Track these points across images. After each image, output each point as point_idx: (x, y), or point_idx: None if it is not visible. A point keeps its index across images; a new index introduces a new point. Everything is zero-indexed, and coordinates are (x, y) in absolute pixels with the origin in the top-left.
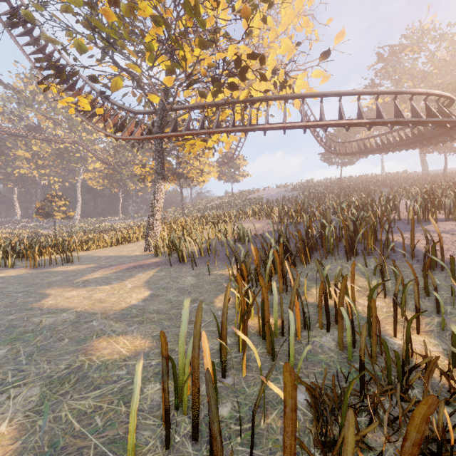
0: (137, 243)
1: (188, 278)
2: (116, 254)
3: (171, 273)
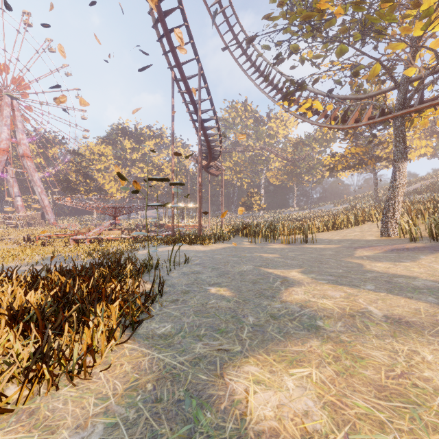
0: (351, 229)
1: None
2: (344, 238)
3: None
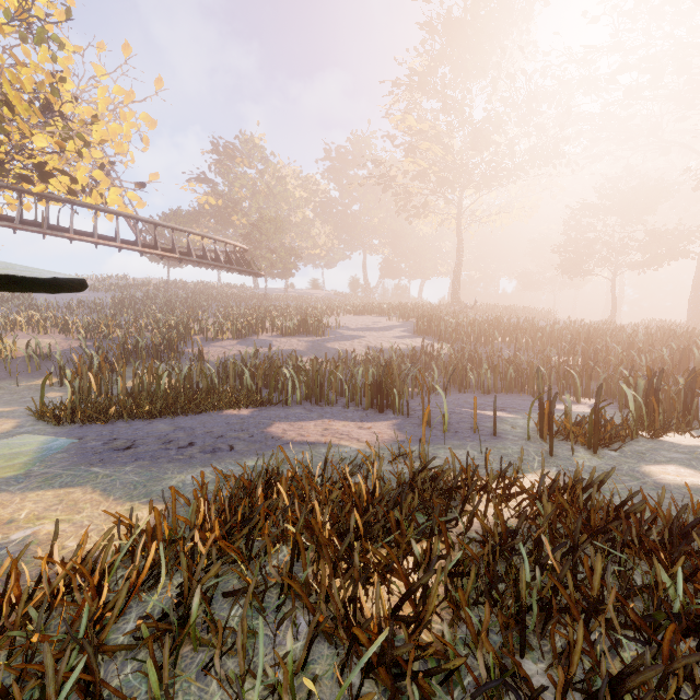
0: None
1: None
2: None
3: None
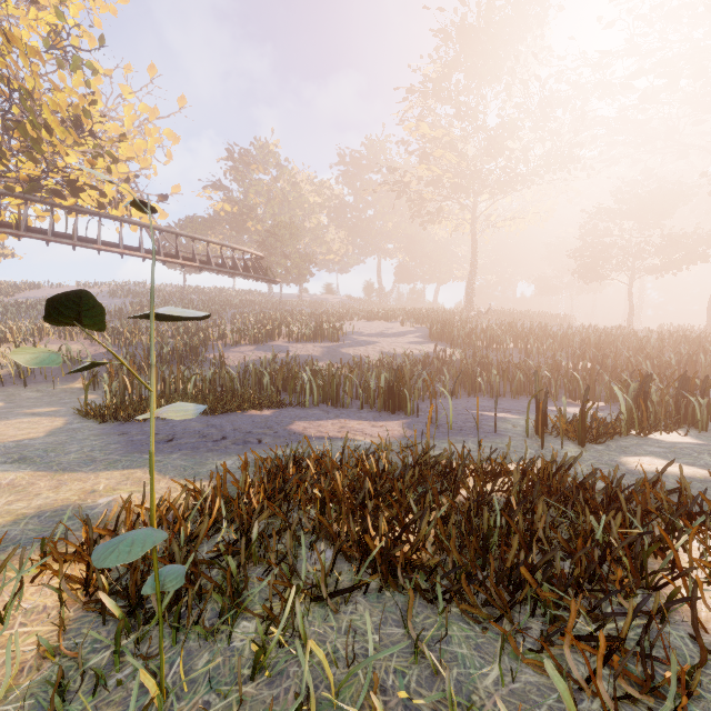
0: None
1: (29, 394)
2: None
3: None
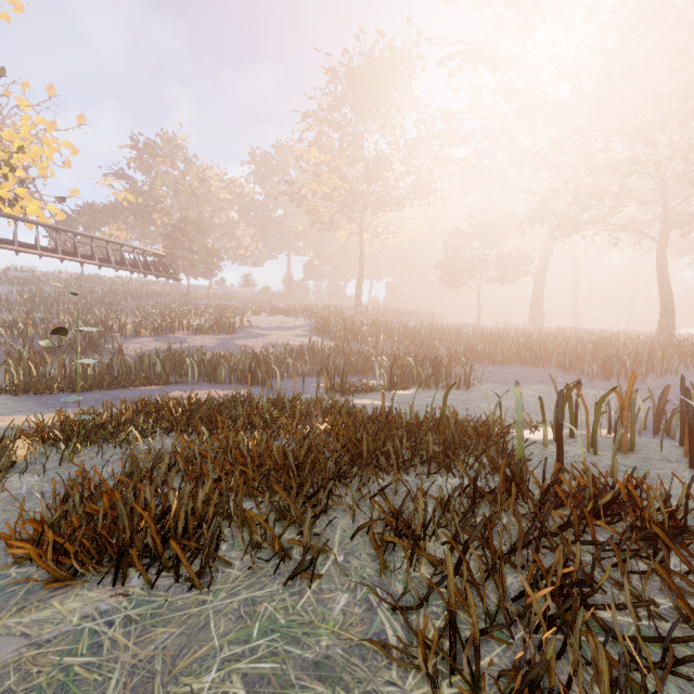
0: None
1: None
2: None
3: None
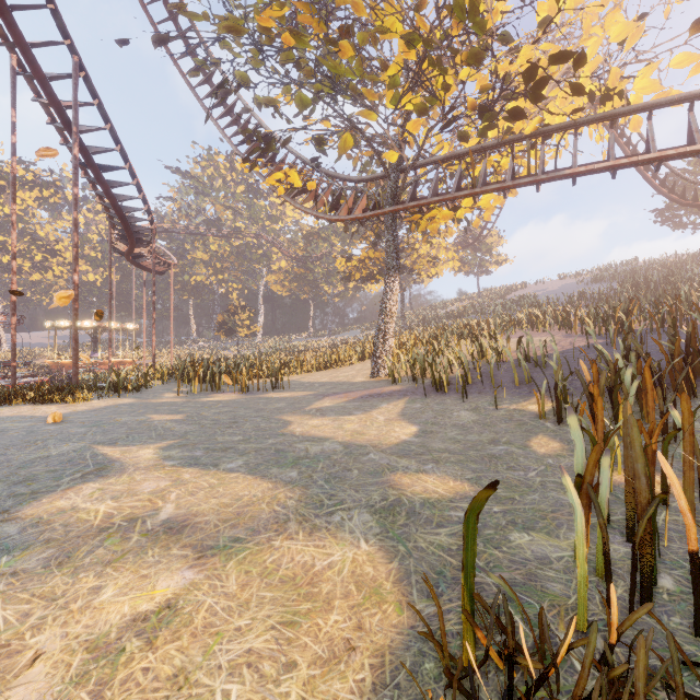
0: (352, 366)
1: (462, 412)
2: (332, 380)
3: (431, 406)
